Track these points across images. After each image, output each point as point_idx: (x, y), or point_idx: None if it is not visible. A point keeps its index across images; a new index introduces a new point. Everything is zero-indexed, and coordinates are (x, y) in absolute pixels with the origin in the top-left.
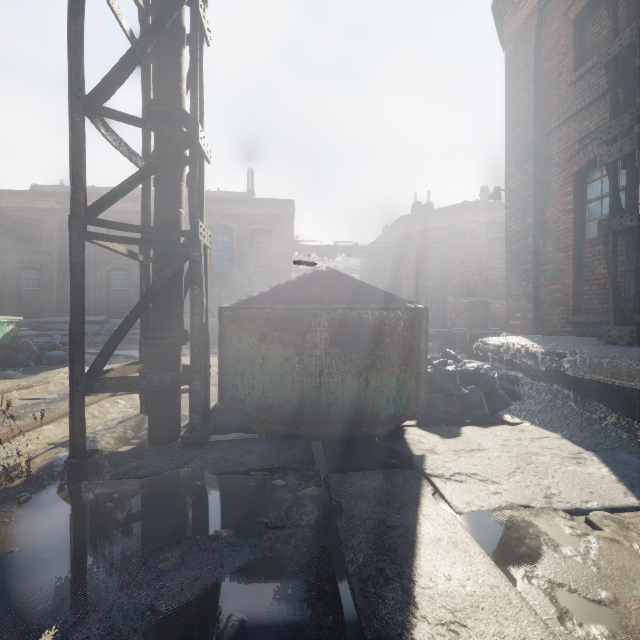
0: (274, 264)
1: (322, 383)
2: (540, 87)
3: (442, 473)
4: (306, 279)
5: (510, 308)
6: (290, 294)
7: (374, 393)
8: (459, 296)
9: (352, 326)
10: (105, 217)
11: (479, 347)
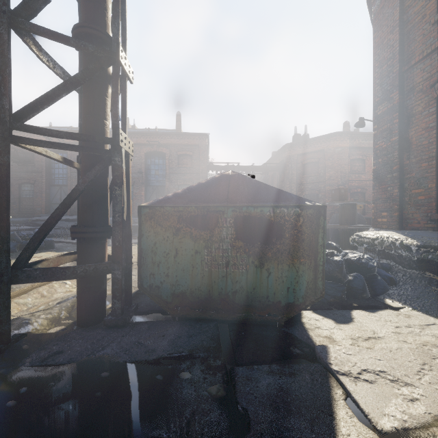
0: (195, 179)
1: (228, 273)
2: (404, 30)
3: (349, 370)
4: (214, 181)
5: (377, 208)
6: (200, 194)
7: (275, 283)
8: (333, 200)
9: (255, 222)
10: None
11: (355, 240)
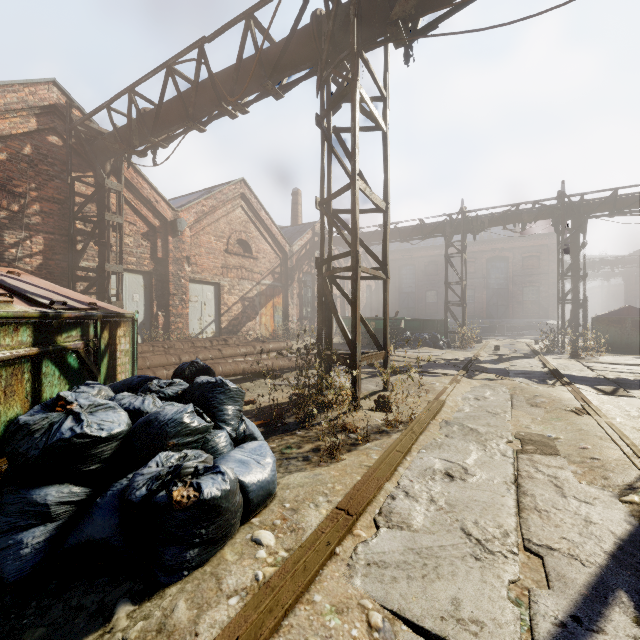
0: (542, 280)
1: (628, 337)
2: None
3: None
4: (621, 309)
5: None
6: (616, 313)
7: None
8: None
9: (639, 322)
10: (424, 260)
11: None
